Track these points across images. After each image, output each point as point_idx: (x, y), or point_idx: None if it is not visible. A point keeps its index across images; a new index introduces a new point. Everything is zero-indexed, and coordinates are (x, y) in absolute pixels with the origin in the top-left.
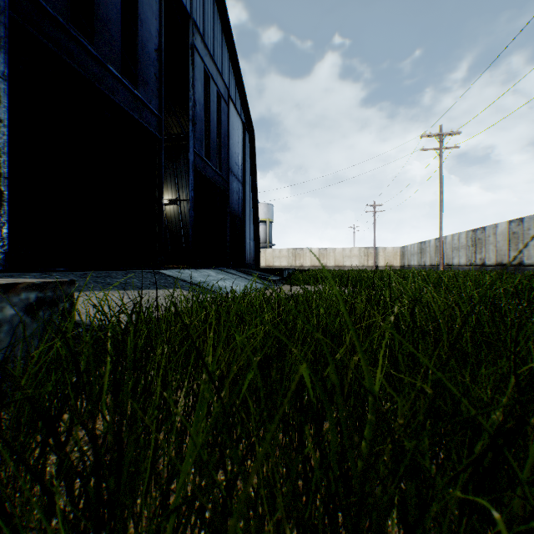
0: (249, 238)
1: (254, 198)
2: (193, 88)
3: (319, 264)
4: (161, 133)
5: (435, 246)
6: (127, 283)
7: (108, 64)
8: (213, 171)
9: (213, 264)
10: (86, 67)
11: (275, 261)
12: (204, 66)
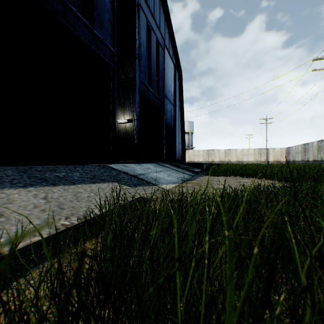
0: (178, 142)
1: (182, 115)
2: (139, 34)
3: (225, 160)
4: (114, 64)
5: (318, 146)
6: (65, 177)
7: (70, 5)
8: (153, 95)
9: (153, 160)
10: (50, 3)
11: (195, 158)
12: (147, 20)
